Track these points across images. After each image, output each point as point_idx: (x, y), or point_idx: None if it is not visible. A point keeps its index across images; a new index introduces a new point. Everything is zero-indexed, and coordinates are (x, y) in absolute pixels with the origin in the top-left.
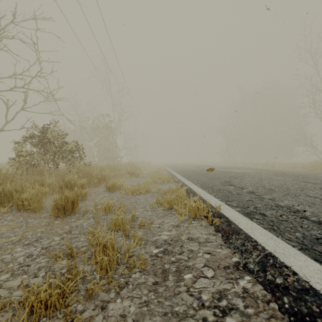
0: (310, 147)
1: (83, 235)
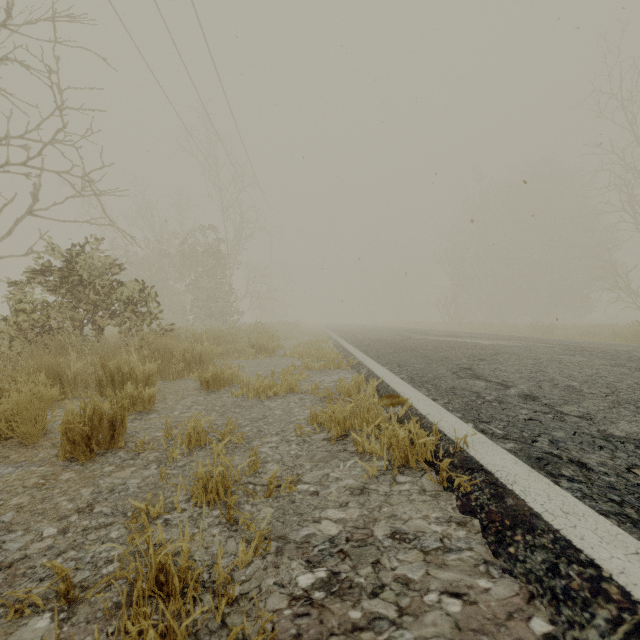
0: (625, 292)
1: (121, 518)
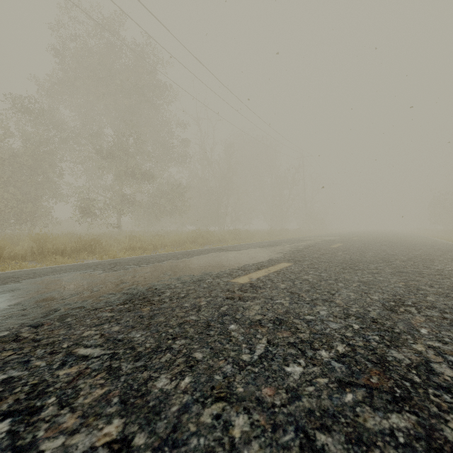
0: None
1: None
